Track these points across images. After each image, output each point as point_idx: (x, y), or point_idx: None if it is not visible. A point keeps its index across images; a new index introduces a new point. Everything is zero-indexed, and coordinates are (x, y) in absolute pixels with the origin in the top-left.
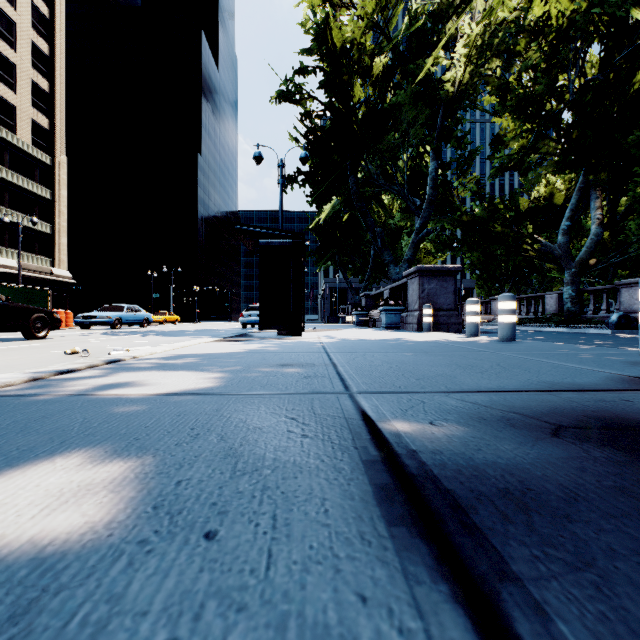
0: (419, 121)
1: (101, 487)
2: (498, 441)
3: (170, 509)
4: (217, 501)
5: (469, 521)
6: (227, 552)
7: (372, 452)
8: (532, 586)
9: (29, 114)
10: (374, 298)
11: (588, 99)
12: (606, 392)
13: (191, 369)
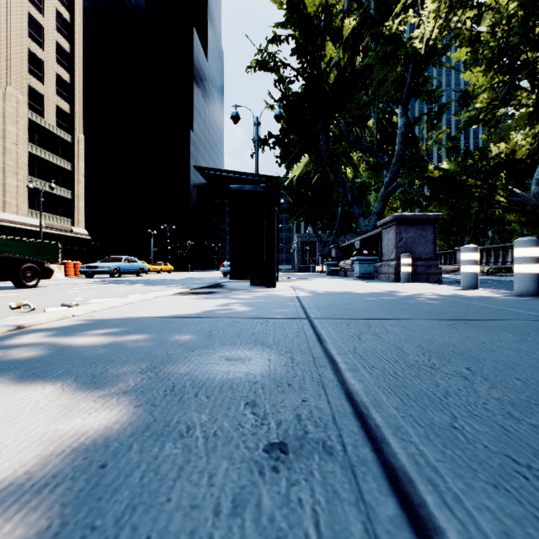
0: (388, 80)
1: None
2: None
3: None
4: None
5: None
6: None
7: None
8: None
9: (54, 101)
10: (344, 249)
11: None
12: None
13: (35, 375)
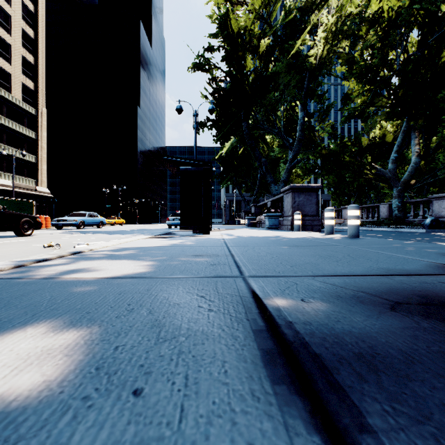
0: (292, 84)
1: (58, 351)
2: (352, 314)
3: (108, 370)
4: (144, 363)
5: (333, 380)
6: (149, 407)
7: (260, 323)
8: (385, 437)
9: (20, 79)
10: (260, 207)
11: (410, 68)
12: (427, 276)
13: (131, 258)
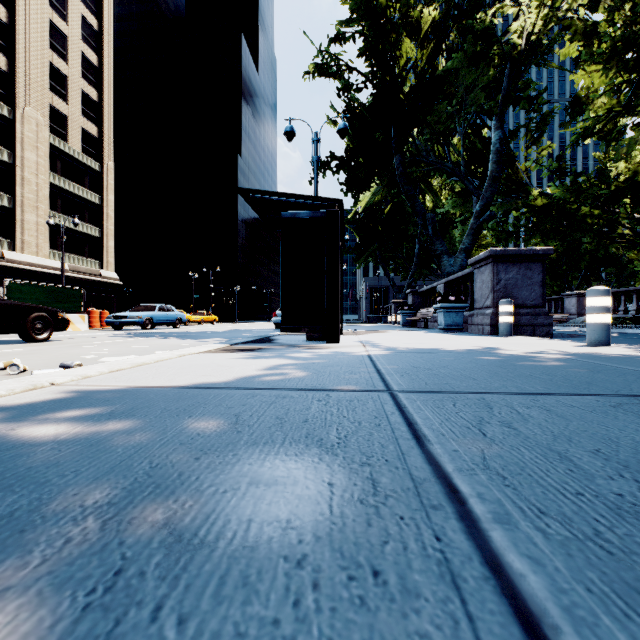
0: (479, 85)
1: None
2: None
3: None
4: None
5: None
6: None
7: None
8: None
9: (80, 123)
10: (423, 295)
11: None
12: None
13: None
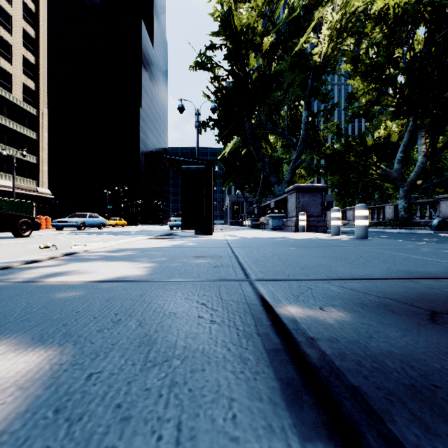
0: (295, 82)
1: (11, 382)
2: (385, 328)
3: (71, 413)
4: (122, 402)
5: (389, 433)
6: None
7: (274, 339)
8: None
9: (21, 79)
10: (263, 208)
11: (416, 66)
12: None
13: (127, 260)
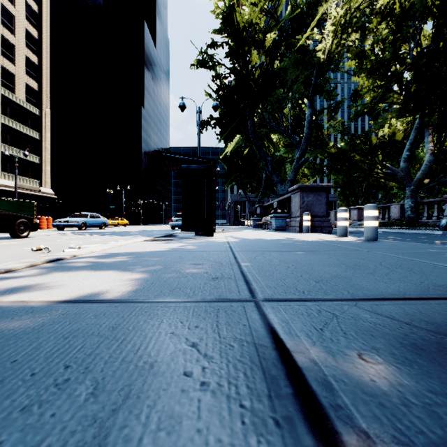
0: (299, 80)
1: None
2: None
3: None
4: None
5: None
6: None
7: (303, 437)
8: None
9: (24, 80)
10: (266, 208)
11: (424, 61)
12: None
13: (114, 268)
